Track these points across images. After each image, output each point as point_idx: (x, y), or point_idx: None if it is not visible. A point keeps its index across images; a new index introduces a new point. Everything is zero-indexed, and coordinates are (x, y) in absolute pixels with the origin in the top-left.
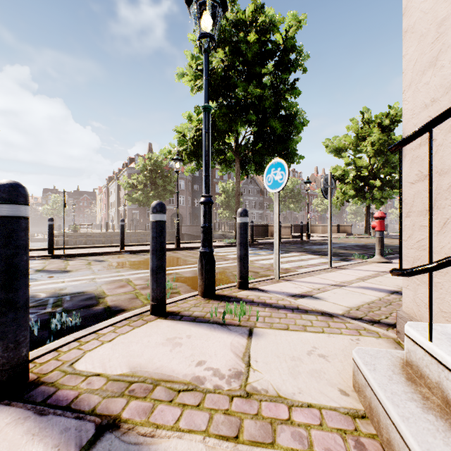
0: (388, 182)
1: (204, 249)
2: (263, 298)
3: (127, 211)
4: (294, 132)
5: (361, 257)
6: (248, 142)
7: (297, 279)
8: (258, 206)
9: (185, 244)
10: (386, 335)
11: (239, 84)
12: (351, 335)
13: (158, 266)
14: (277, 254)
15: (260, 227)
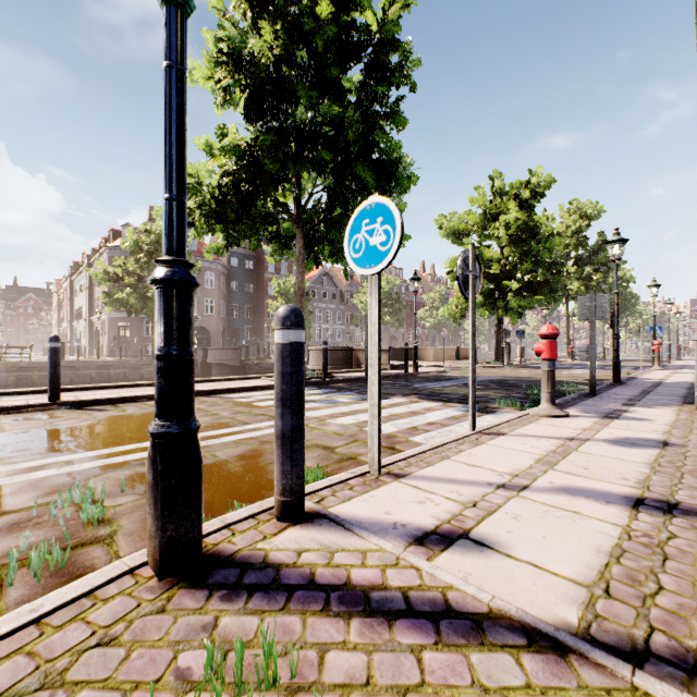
0: (528, 285)
1: (163, 427)
2: (342, 560)
3: (108, 324)
4: (395, 191)
5: (511, 404)
6: (319, 206)
7: (419, 470)
8: (336, 318)
9: (201, 383)
10: None
11: (300, 92)
12: None
13: None
14: (375, 415)
15: (339, 352)
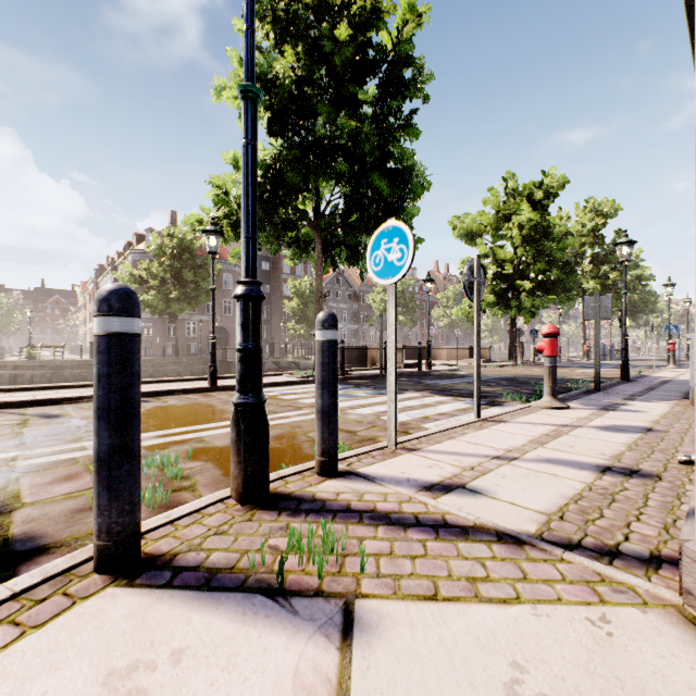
0: (541, 285)
1: (244, 399)
2: (369, 498)
3: None
4: (409, 197)
5: (518, 398)
6: (336, 212)
7: (429, 446)
8: (350, 317)
9: (228, 379)
10: (655, 595)
11: (321, 110)
12: (585, 605)
13: (115, 449)
14: (392, 400)
15: (354, 351)
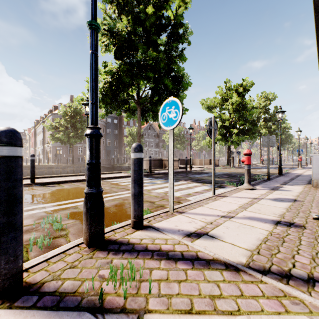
0: (242, 131)
1: (90, 190)
2: (158, 242)
3: (52, 148)
4: (181, 89)
5: (232, 184)
6: (147, 96)
7: (190, 210)
8: (155, 145)
9: None
10: (315, 305)
11: (139, 46)
12: (277, 315)
13: (3, 224)
14: (171, 187)
15: (156, 161)
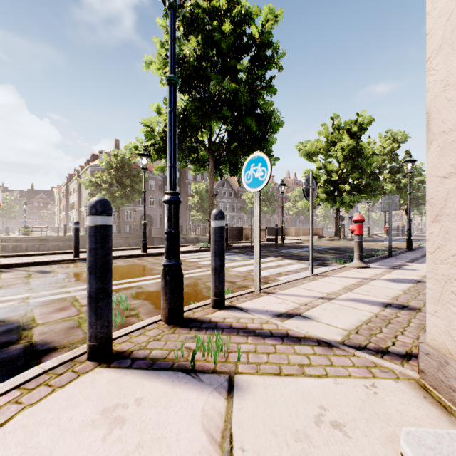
0: (356, 187)
1: (169, 262)
2: (243, 321)
3: None
4: (269, 132)
5: (338, 261)
6: (222, 141)
7: (280, 291)
8: (232, 208)
9: (154, 249)
10: (404, 373)
11: (213, 77)
12: (364, 378)
13: (99, 290)
14: (257, 263)
15: (234, 230)
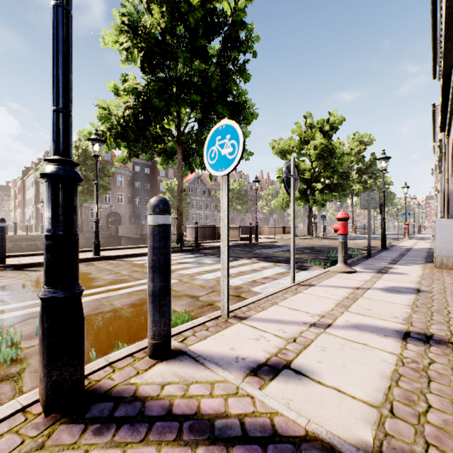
0: (328, 186)
1: (49, 292)
2: (195, 391)
3: None
4: (243, 123)
5: (318, 264)
6: (192, 131)
7: (256, 314)
8: (205, 206)
9: (111, 250)
10: None
11: (179, 54)
12: None
13: None
14: (225, 276)
15: (207, 229)
